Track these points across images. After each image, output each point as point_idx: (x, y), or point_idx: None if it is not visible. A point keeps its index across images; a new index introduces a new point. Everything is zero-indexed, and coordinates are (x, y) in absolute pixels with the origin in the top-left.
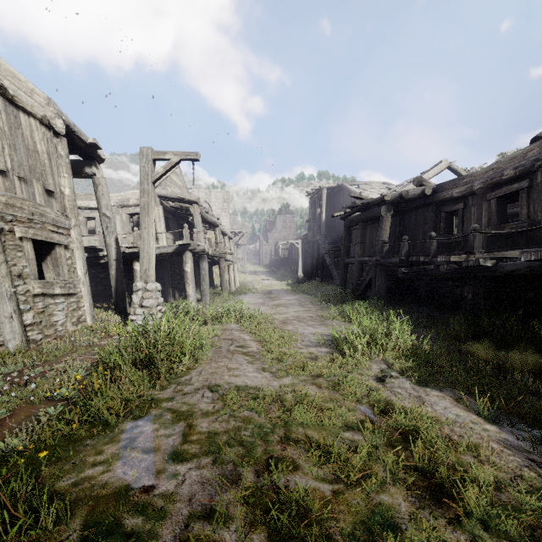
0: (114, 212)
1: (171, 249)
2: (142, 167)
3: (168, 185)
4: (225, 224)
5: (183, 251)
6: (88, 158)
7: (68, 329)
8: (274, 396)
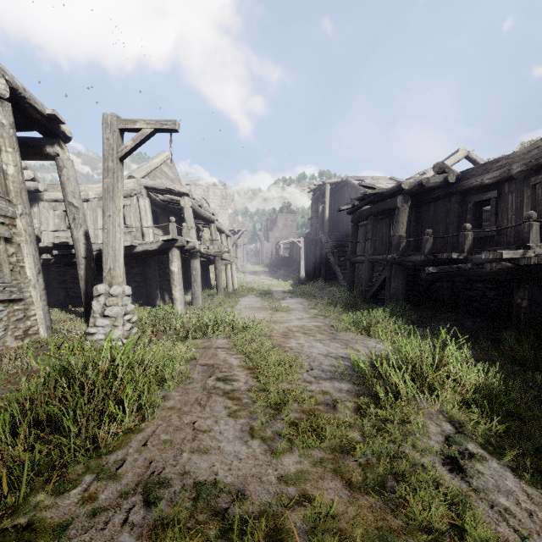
0: (96, 205)
1: (155, 245)
2: (106, 139)
3: (158, 176)
4: (224, 222)
5: (169, 247)
6: (50, 136)
7: (7, 345)
8: (265, 528)
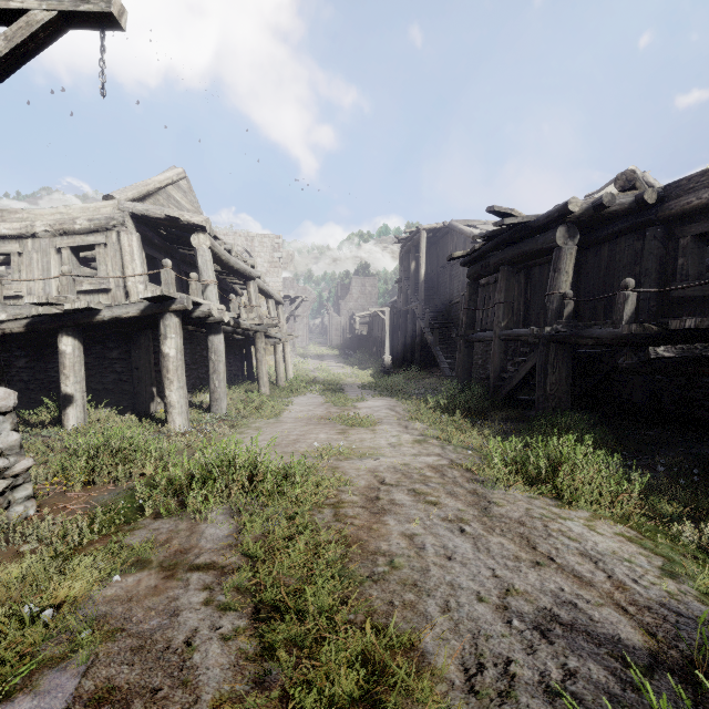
0: (47, 243)
1: (135, 309)
2: None
3: (163, 204)
4: (275, 285)
5: (160, 313)
6: None
7: None
8: None
